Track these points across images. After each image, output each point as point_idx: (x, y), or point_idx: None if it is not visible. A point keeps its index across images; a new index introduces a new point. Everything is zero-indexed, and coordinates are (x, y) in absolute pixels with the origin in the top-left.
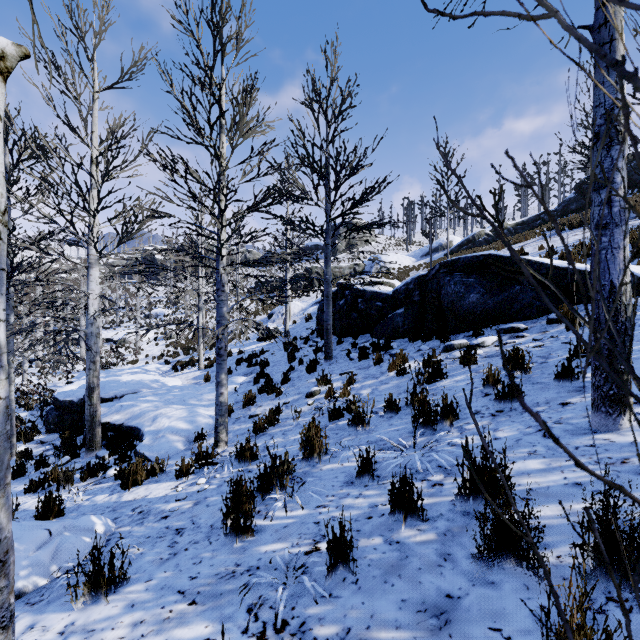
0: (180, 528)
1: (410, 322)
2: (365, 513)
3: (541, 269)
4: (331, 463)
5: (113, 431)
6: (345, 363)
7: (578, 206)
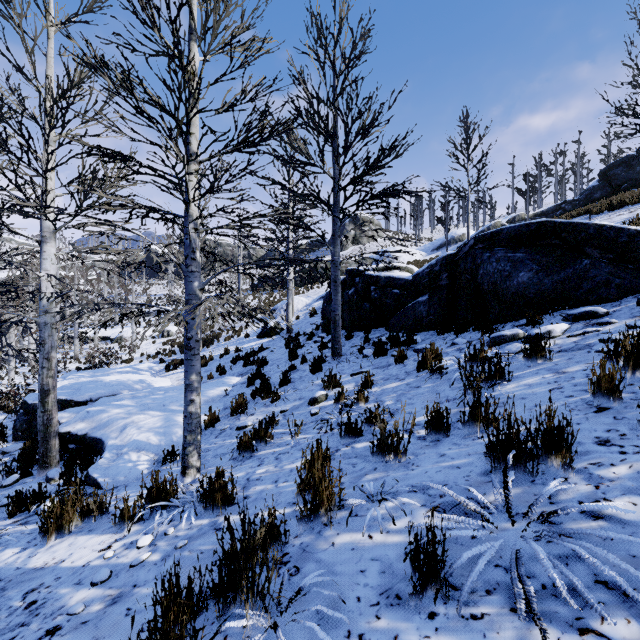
0: None
1: (437, 311)
2: None
3: (620, 236)
4: (350, 530)
5: (75, 443)
6: (357, 361)
7: (603, 194)
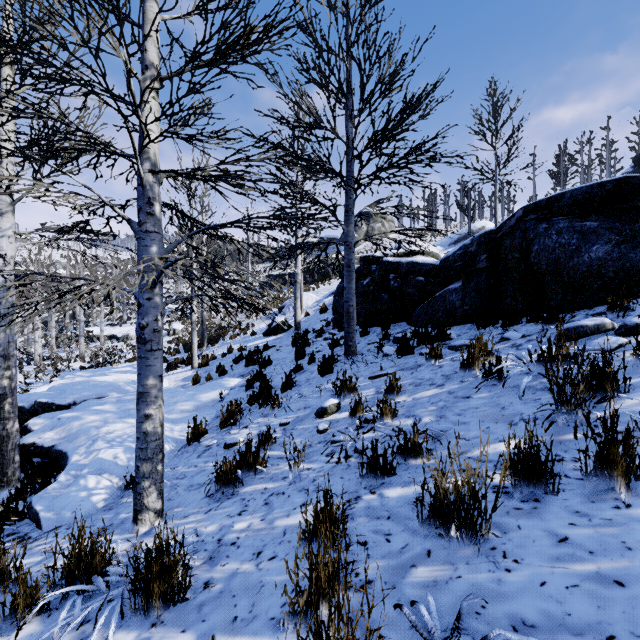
0: None
1: (474, 300)
2: None
3: None
4: None
5: (40, 456)
6: (376, 361)
7: None
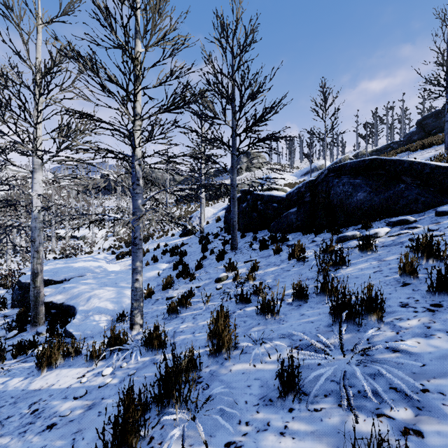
0: None
1: (302, 219)
2: None
3: (425, 169)
4: (241, 362)
5: (55, 309)
6: (248, 253)
7: (419, 137)
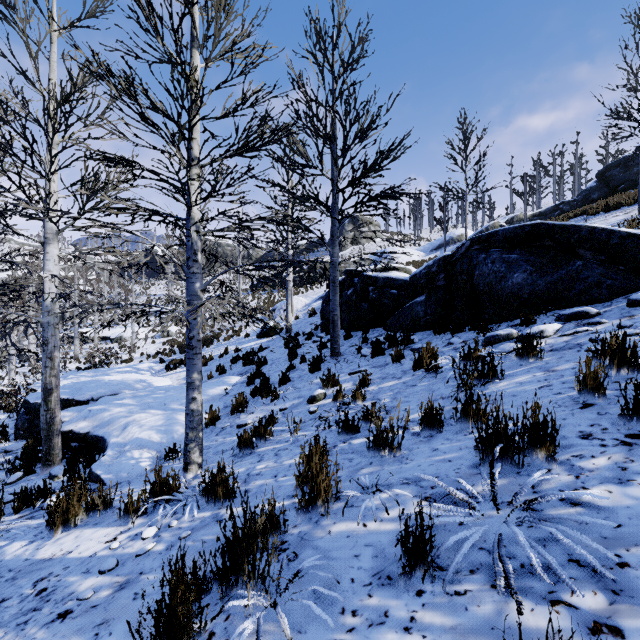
0: None
1: (433, 311)
2: None
3: (611, 238)
4: (345, 519)
5: (77, 441)
6: (355, 360)
7: (600, 195)
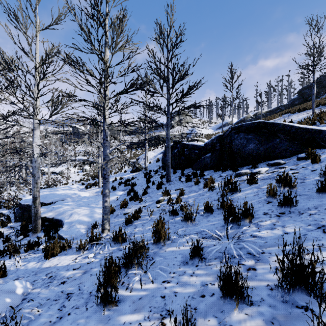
0: (70, 293)
1: (214, 161)
2: (199, 291)
3: (292, 129)
4: (172, 246)
5: (48, 222)
6: (178, 184)
7: (299, 102)
